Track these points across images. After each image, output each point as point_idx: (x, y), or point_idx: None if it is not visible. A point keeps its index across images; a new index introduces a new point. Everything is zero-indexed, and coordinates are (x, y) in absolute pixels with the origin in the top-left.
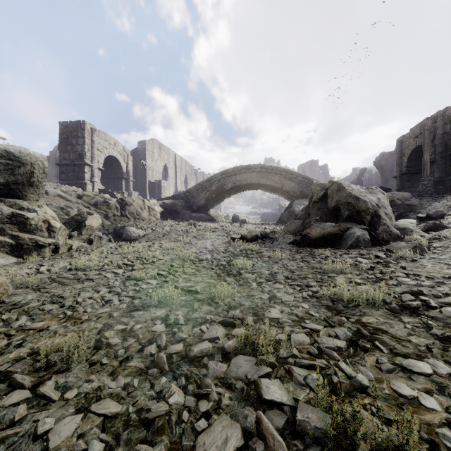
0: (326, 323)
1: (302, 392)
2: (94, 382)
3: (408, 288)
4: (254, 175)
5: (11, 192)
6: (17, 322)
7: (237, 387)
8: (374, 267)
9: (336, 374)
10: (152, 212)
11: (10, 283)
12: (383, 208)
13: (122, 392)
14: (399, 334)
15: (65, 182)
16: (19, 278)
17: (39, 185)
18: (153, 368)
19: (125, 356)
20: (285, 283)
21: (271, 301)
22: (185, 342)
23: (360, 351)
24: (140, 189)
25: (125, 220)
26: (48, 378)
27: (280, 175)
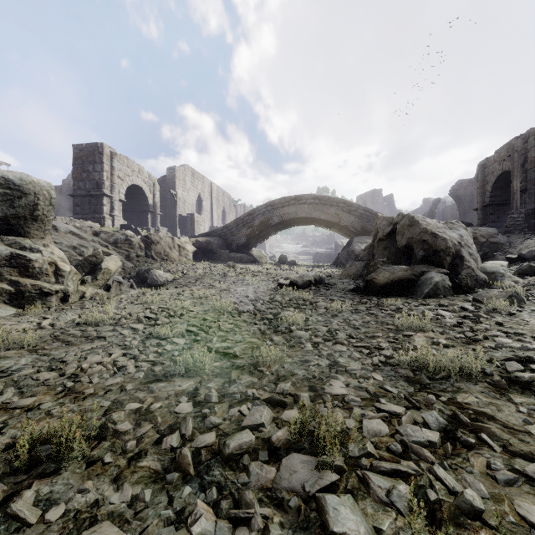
0: (408, 403)
1: (386, 515)
2: (91, 492)
3: (511, 353)
4: (305, 208)
5: (11, 228)
6: (0, 397)
7: (290, 506)
8: (462, 323)
9: (432, 486)
10: (183, 252)
11: (1, 343)
12: (467, 247)
13: (128, 510)
14: (512, 421)
15: (80, 216)
16: (14, 335)
17: (44, 220)
18: (174, 470)
19: (137, 450)
20: (348, 344)
21: (332, 370)
22: (219, 430)
23: (461, 449)
24: (169, 225)
25: (151, 262)
26: (28, 485)
27: (336, 208)
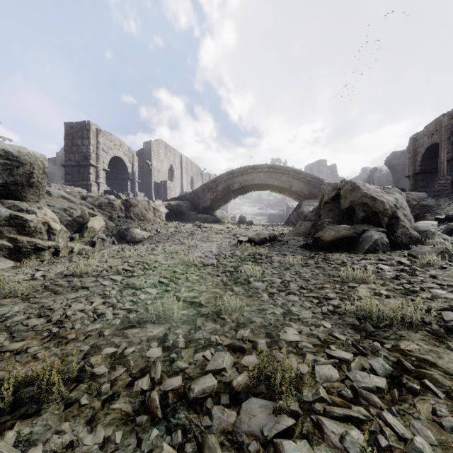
0: (356, 350)
1: None
2: (67, 433)
3: (446, 303)
4: (261, 175)
5: (10, 193)
6: None
7: (250, 450)
8: (399, 275)
9: (382, 431)
10: (157, 213)
11: None
12: (402, 209)
13: (100, 452)
14: (452, 368)
15: (71, 183)
16: (11, 285)
17: (39, 186)
18: (143, 413)
19: (111, 392)
20: (299, 294)
21: (286, 318)
22: (185, 374)
23: (407, 394)
24: (146, 190)
25: (130, 222)
26: (11, 426)
27: (288, 175)
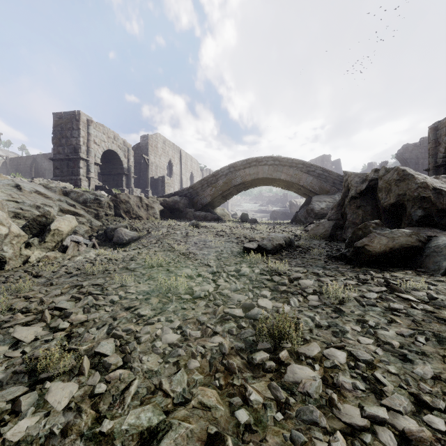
0: None
1: None
2: None
3: None
4: (265, 169)
5: None
6: None
7: None
8: None
9: None
10: (151, 211)
11: None
12: None
13: None
14: None
15: (59, 178)
16: None
17: None
18: None
19: None
20: (436, 441)
21: None
22: None
23: None
24: (143, 186)
25: (119, 220)
26: None
27: (295, 168)
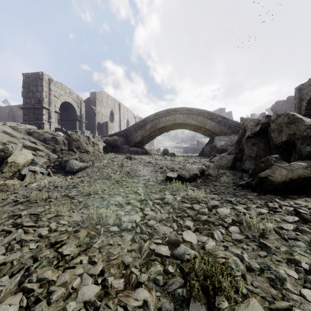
0: None
1: None
2: None
3: None
4: (181, 116)
5: None
6: None
7: None
8: None
9: None
10: (96, 147)
11: None
12: None
13: None
14: None
15: (27, 122)
16: None
17: None
18: None
19: None
20: None
21: None
22: None
23: None
24: (92, 129)
25: (72, 154)
26: None
27: (202, 116)
